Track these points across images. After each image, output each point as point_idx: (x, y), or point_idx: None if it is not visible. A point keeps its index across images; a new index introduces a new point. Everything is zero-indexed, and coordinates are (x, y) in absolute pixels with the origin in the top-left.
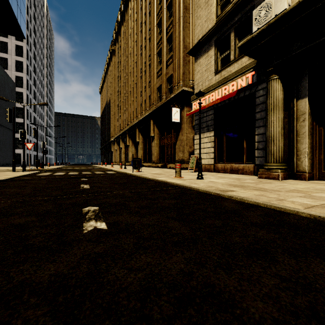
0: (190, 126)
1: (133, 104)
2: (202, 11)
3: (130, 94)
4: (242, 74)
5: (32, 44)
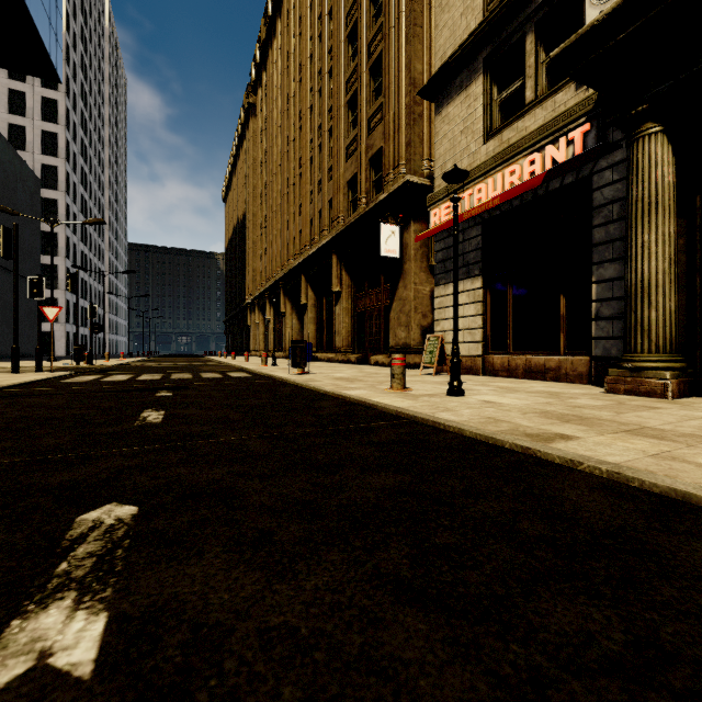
0: (424, 267)
1: (295, 222)
2: None
3: (287, 199)
4: (556, 133)
5: (78, 96)
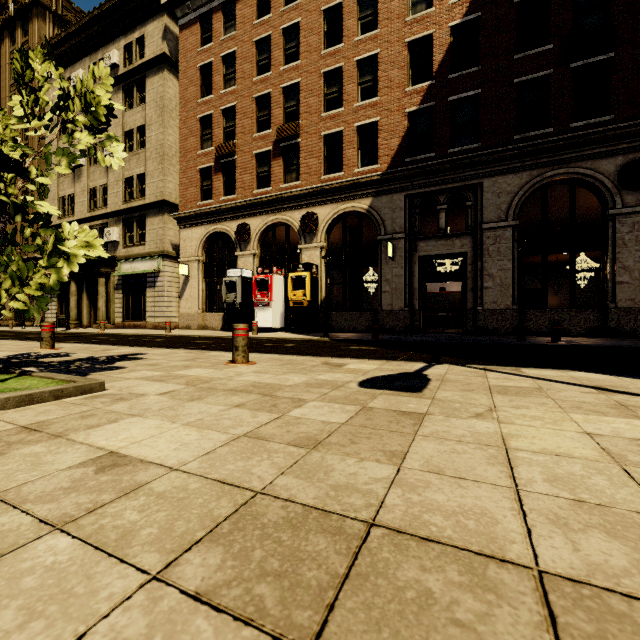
0: None
1: None
2: (50, 203)
3: None
4: None
5: None
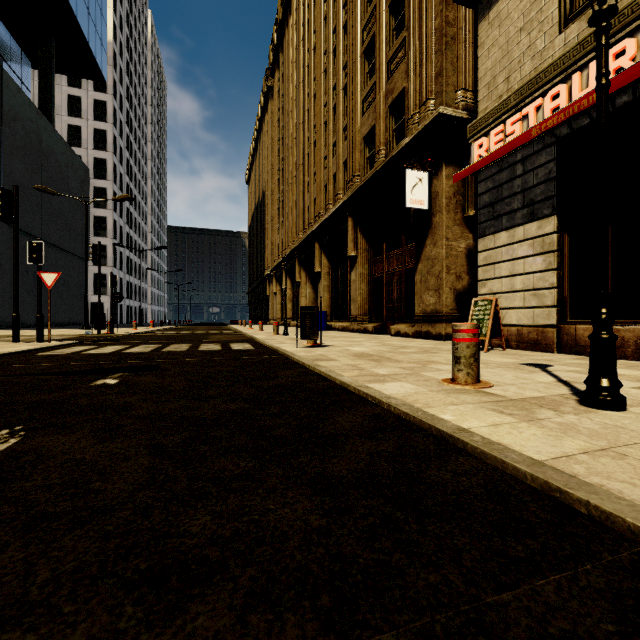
0: (458, 219)
1: (309, 191)
2: None
3: (302, 169)
4: None
5: (124, 97)
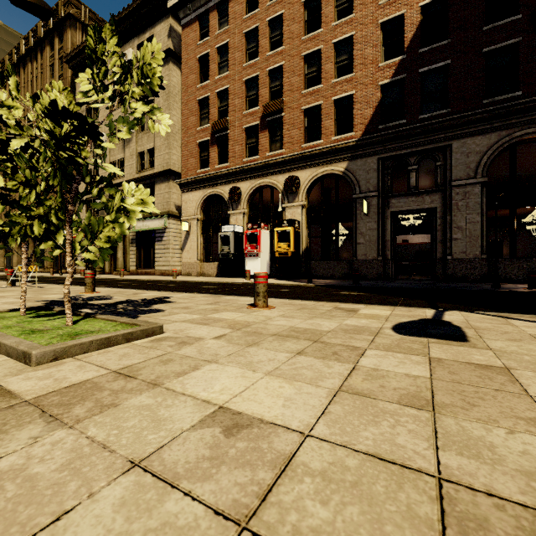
0: None
1: None
2: None
3: None
4: None
5: None
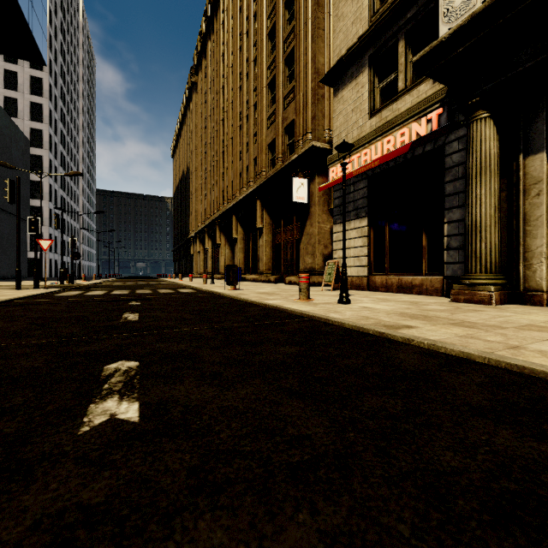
0: (326, 210)
1: (228, 174)
2: (346, 7)
3: (222, 156)
4: (420, 114)
5: (58, 75)
